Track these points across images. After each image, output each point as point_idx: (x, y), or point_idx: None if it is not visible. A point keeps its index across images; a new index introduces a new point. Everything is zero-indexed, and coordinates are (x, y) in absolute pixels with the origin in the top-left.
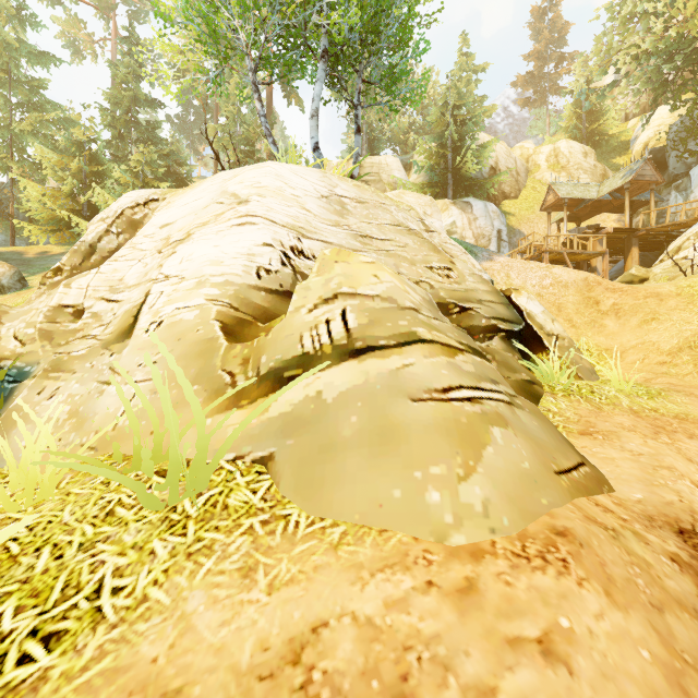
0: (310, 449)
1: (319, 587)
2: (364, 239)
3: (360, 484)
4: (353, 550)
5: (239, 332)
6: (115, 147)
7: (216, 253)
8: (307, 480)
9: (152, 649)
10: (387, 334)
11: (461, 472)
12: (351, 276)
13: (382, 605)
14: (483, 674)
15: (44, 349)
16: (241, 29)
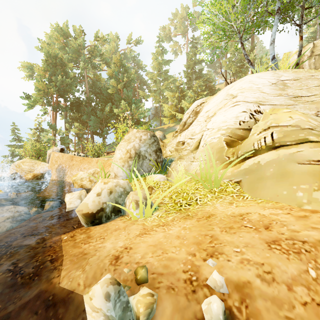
0: (253, 179)
1: (250, 208)
2: (296, 98)
3: (271, 189)
4: (264, 204)
5: (231, 144)
6: (188, 84)
7: (224, 118)
8: (251, 187)
9: (208, 209)
10: (291, 140)
11: (316, 188)
12: (277, 119)
13: (269, 213)
14: (297, 229)
15: (176, 154)
16: (235, 25)
